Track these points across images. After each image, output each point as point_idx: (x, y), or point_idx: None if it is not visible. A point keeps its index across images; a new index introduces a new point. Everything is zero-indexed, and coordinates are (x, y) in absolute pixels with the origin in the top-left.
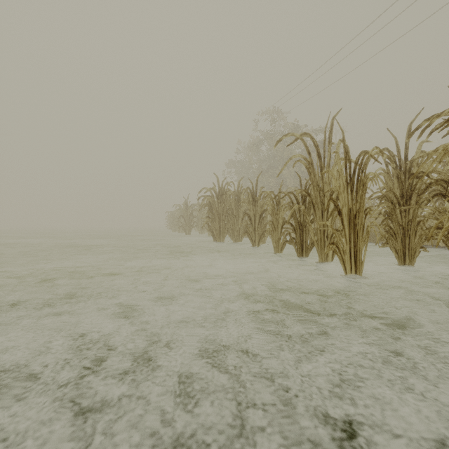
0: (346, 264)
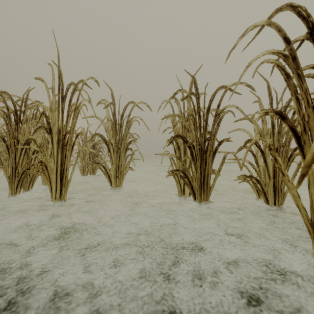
0: None
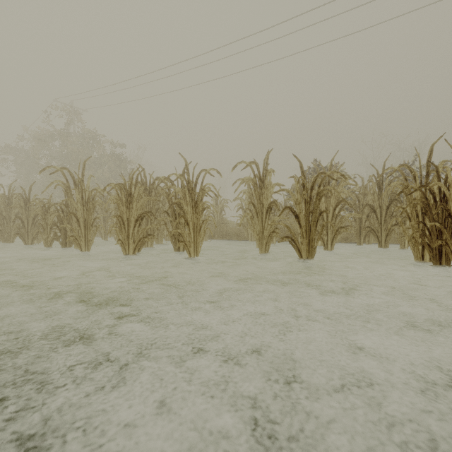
0: (82, 247)
